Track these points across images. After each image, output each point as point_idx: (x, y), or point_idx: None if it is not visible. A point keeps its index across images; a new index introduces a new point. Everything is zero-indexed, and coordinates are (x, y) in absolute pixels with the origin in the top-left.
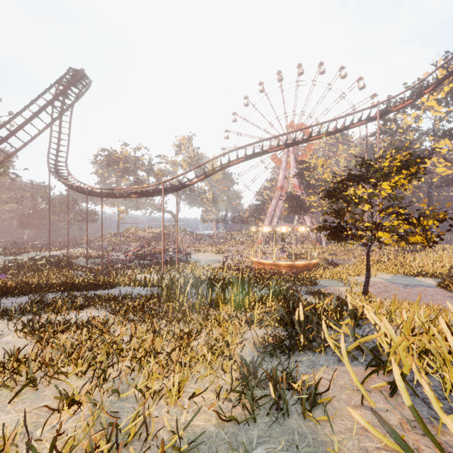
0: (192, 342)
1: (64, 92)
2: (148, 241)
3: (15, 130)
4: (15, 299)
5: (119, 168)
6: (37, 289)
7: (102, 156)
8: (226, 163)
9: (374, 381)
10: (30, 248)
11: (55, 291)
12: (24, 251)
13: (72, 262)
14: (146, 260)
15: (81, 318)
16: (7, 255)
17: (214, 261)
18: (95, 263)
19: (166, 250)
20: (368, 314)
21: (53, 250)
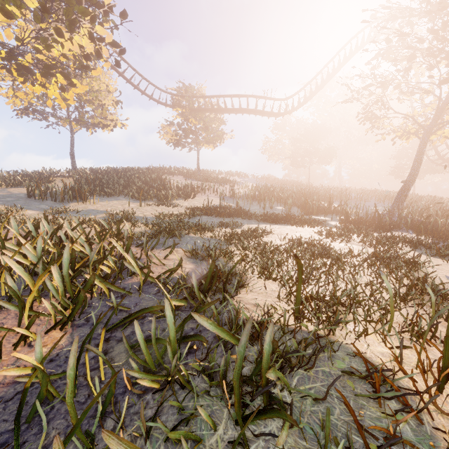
0: (303, 276)
1: None
2: None
3: None
4: None
5: None
6: None
7: None
8: None
9: (153, 270)
10: None
11: None
12: None
13: None
14: None
15: None
16: None
17: None
18: None
19: None
20: (82, 294)
21: None
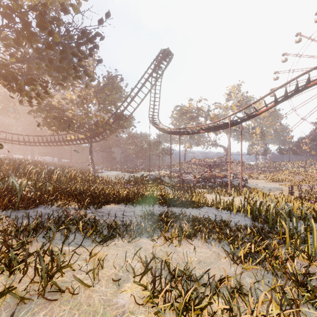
0: None
1: (158, 65)
2: (210, 168)
3: (133, 97)
4: (134, 207)
5: (186, 117)
6: (146, 201)
7: (176, 111)
8: (300, 87)
9: None
10: (140, 169)
11: (158, 204)
12: (137, 171)
13: (162, 180)
14: (209, 182)
15: (198, 260)
16: (130, 172)
17: (274, 189)
18: (175, 181)
19: (226, 176)
20: None
21: (151, 171)
